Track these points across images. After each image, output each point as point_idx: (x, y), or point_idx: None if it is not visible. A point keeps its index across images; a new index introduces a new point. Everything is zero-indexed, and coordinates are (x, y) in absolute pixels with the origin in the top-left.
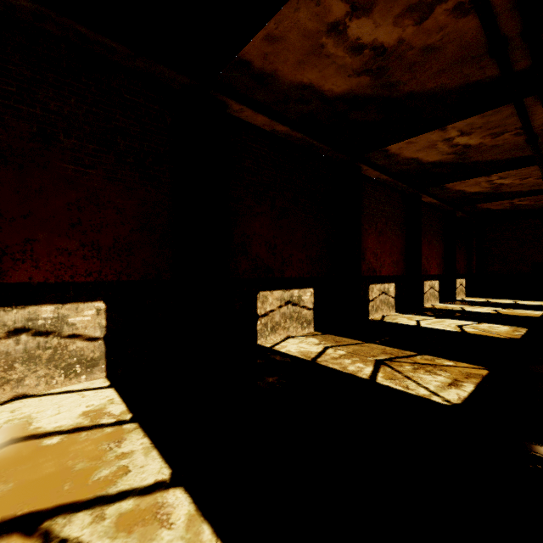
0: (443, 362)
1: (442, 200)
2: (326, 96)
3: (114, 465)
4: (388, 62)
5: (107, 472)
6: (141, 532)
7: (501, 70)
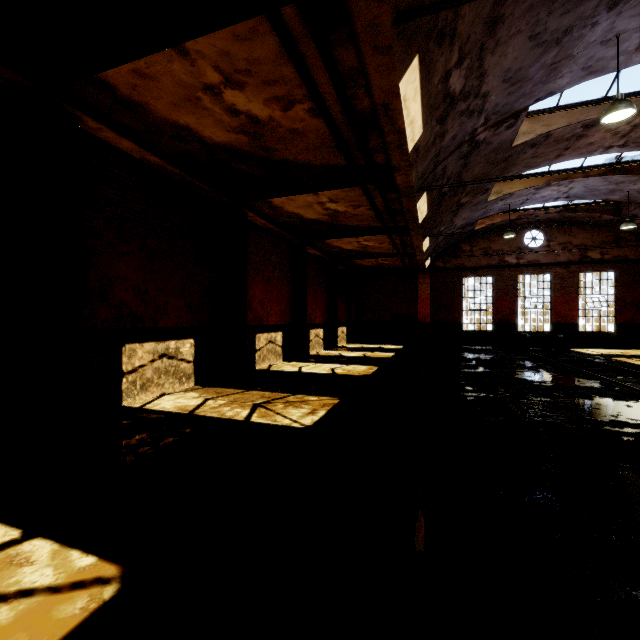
0: (309, 398)
1: (325, 253)
2: (205, 141)
3: None
4: (263, 130)
5: None
6: None
7: (348, 163)
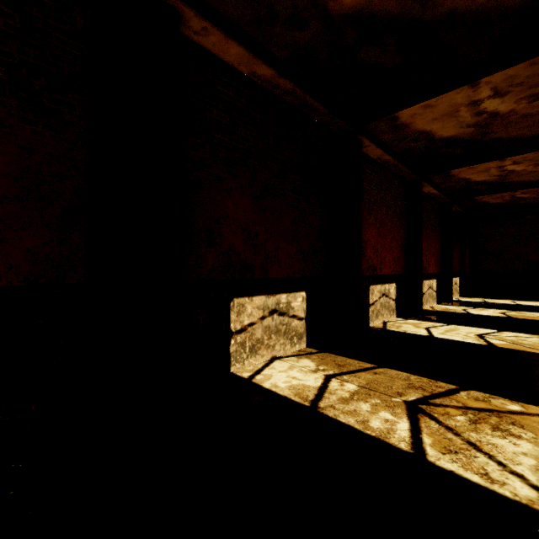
0: (505, 405)
1: (441, 191)
2: (330, 12)
3: None
4: None
5: None
6: None
7: None
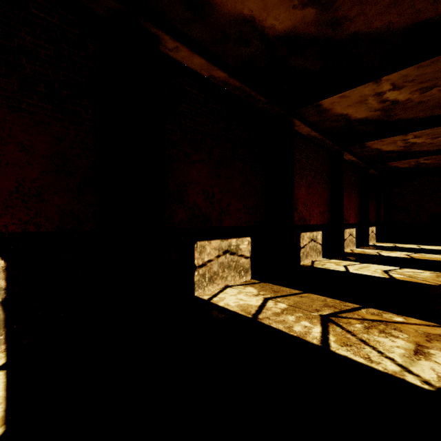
0: (392, 318)
1: (360, 158)
2: (267, 35)
3: None
4: None
5: None
6: None
7: None
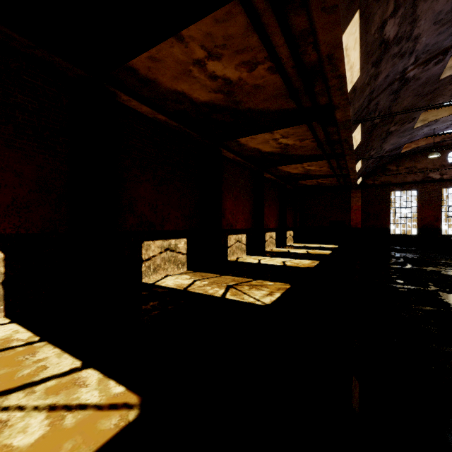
0: (267, 283)
1: (277, 177)
2: (194, 101)
3: (34, 366)
4: (234, 88)
5: (28, 371)
6: (66, 392)
7: (297, 106)
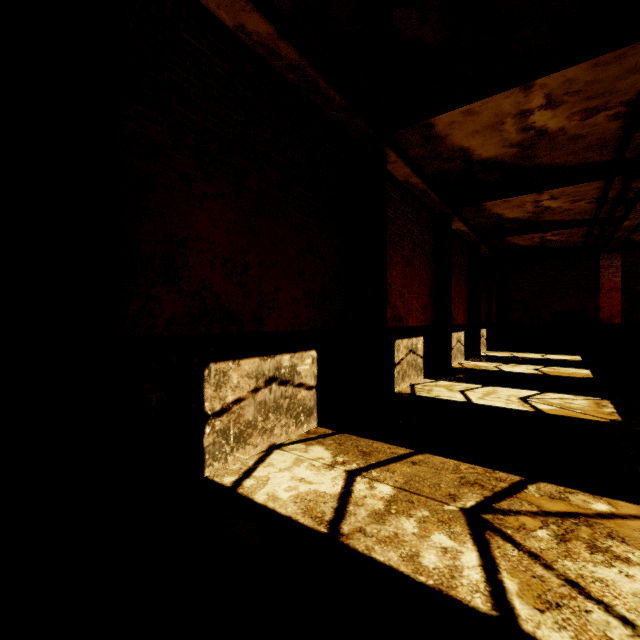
0: (588, 504)
1: (471, 228)
2: None
3: None
4: None
5: None
6: None
7: None
